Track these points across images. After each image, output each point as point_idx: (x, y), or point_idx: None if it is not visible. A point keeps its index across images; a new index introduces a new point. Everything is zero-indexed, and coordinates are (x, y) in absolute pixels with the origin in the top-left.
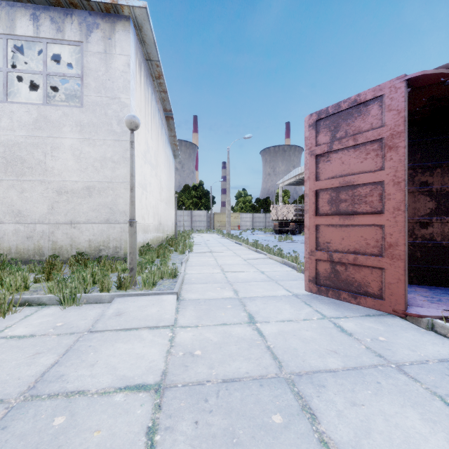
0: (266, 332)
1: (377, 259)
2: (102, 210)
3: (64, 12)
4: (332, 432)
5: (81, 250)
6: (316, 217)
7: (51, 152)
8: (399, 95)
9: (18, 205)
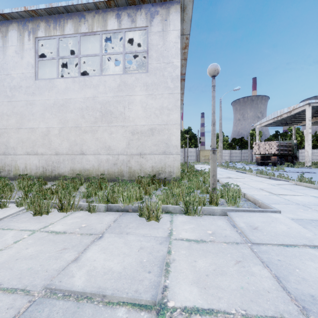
0: None
1: None
2: (160, 144)
3: (136, 8)
4: None
5: (147, 173)
6: None
7: (128, 106)
8: None
9: (108, 143)
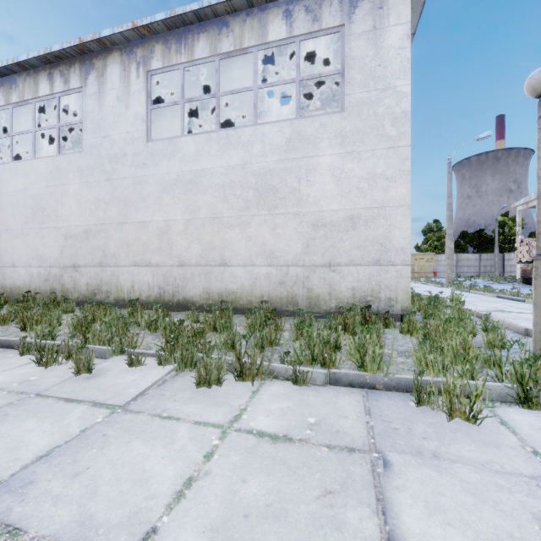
0: None
1: None
2: (369, 247)
3: None
4: None
5: (342, 301)
6: None
7: (306, 176)
8: None
9: (270, 245)
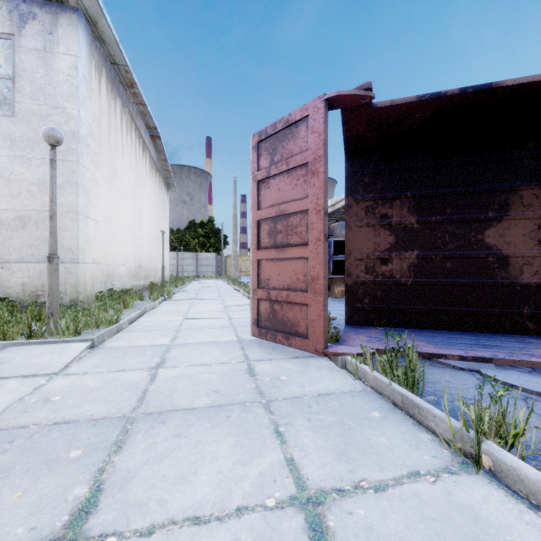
0: (162, 376)
1: (303, 295)
2: (40, 246)
3: None
4: (122, 461)
5: (12, 296)
6: (257, 250)
7: None
8: (320, 116)
9: None
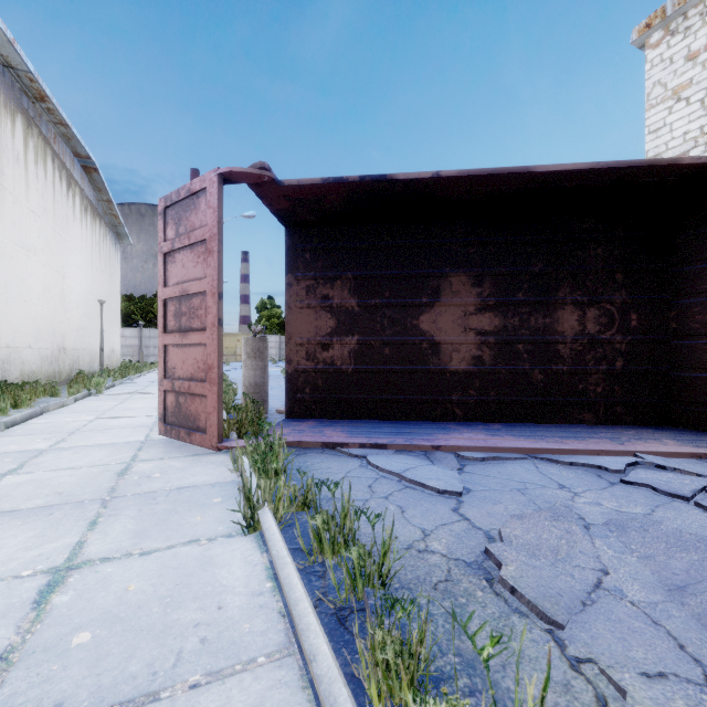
0: (5, 483)
1: (202, 386)
2: None
3: None
4: None
5: None
6: (164, 334)
7: None
8: (215, 190)
9: None
